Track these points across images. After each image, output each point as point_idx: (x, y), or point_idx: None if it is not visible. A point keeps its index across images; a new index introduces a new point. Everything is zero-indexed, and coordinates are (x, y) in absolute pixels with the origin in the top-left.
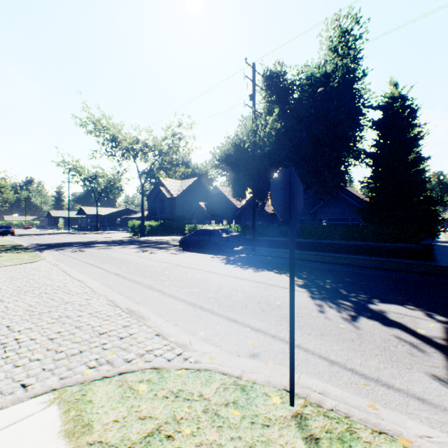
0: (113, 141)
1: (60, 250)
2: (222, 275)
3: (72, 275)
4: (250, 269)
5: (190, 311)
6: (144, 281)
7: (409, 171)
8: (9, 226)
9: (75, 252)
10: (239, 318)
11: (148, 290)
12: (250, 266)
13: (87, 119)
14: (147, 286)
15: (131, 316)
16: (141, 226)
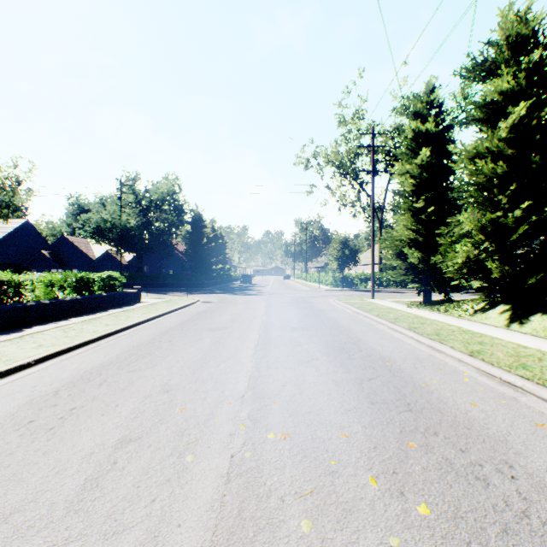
0: None
1: None
2: None
3: None
4: None
5: None
6: None
7: (204, 247)
8: None
9: None
10: None
11: None
12: None
13: None
14: None
15: None
16: None
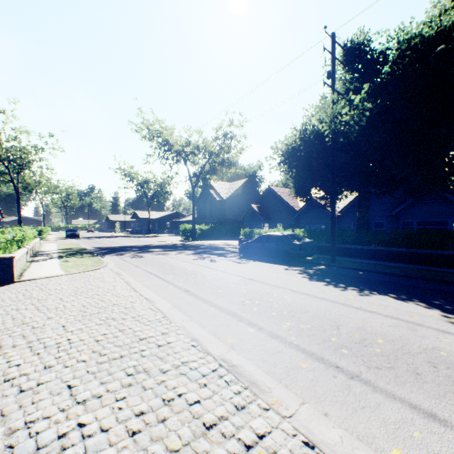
0: (166, 145)
1: (120, 255)
2: (321, 299)
3: (137, 289)
4: (351, 291)
5: (327, 376)
6: (223, 305)
7: None
8: (75, 229)
9: (134, 257)
10: (436, 410)
11: (235, 321)
12: (347, 285)
13: (142, 124)
14: (231, 314)
15: (237, 378)
16: (191, 230)
